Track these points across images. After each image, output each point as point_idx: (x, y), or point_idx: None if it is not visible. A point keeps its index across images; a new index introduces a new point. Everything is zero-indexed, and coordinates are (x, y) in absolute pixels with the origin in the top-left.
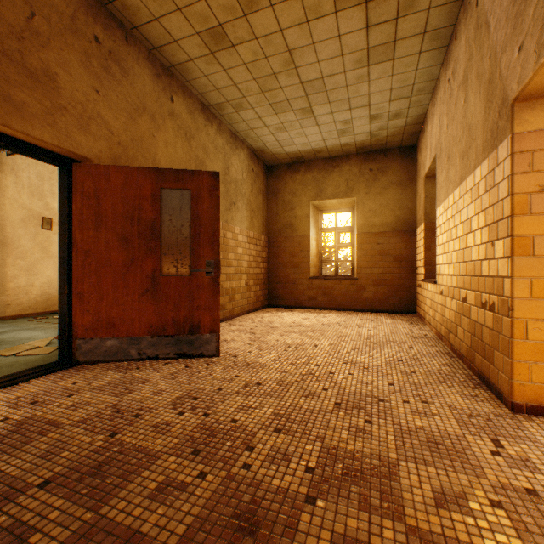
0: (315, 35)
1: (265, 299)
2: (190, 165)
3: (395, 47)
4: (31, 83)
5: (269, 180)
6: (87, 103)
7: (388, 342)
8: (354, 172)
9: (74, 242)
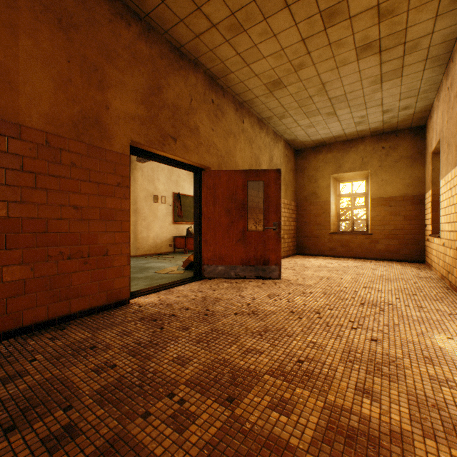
0: (342, 73)
1: (294, 249)
2: (252, 160)
3: (403, 70)
4: (191, 135)
5: (297, 160)
6: (209, 137)
7: (397, 279)
8: (368, 151)
9: (202, 213)
